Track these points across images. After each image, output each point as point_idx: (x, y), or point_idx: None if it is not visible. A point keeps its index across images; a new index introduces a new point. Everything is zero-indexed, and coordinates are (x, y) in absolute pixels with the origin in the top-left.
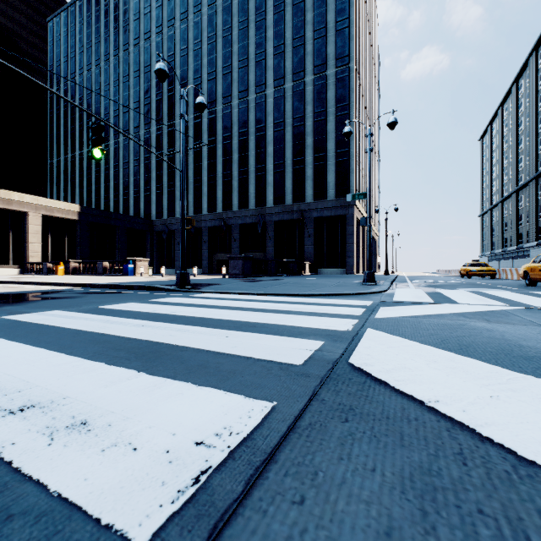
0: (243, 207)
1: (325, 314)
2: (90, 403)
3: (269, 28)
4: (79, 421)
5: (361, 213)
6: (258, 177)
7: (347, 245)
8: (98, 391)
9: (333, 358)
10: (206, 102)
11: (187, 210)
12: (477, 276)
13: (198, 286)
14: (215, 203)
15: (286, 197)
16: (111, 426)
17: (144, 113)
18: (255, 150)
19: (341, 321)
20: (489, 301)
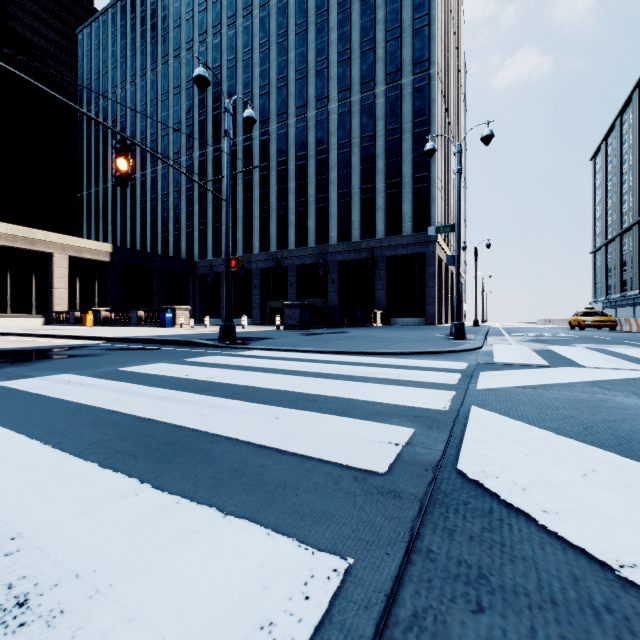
0: (302, 245)
1: (408, 382)
2: (48, 552)
3: (332, 30)
4: (15, 598)
5: (444, 251)
6: (319, 208)
7: (426, 290)
8: (69, 524)
9: (432, 460)
10: (258, 121)
11: (235, 250)
12: (590, 328)
13: (246, 341)
14: (269, 240)
15: (352, 232)
16: (63, 614)
17: (186, 136)
18: (316, 177)
19: (433, 394)
20: (624, 363)
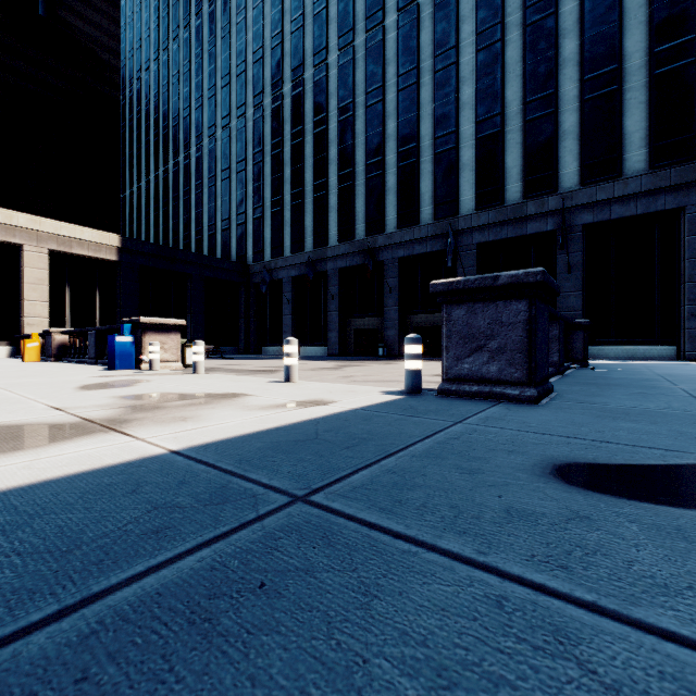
0: (408, 223)
1: None
2: None
3: None
4: None
5: None
6: (439, 156)
7: (688, 285)
8: None
9: None
10: (336, 38)
11: (302, 242)
12: None
13: None
14: (353, 222)
15: (506, 188)
16: None
17: (237, 90)
18: (434, 103)
19: None
20: None
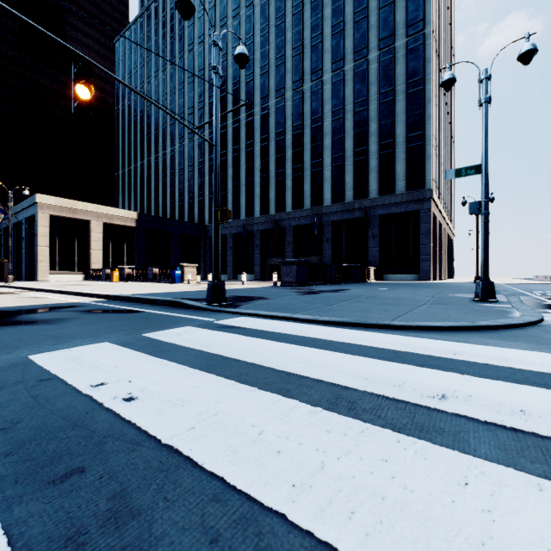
0: (298, 207)
1: None
2: None
3: (326, 6)
4: None
5: (438, 208)
6: (313, 173)
7: (421, 246)
8: None
9: None
10: (258, 98)
11: (239, 214)
12: None
13: (237, 302)
14: (268, 204)
15: (345, 193)
16: None
17: (198, 118)
18: (311, 144)
19: None
20: None
